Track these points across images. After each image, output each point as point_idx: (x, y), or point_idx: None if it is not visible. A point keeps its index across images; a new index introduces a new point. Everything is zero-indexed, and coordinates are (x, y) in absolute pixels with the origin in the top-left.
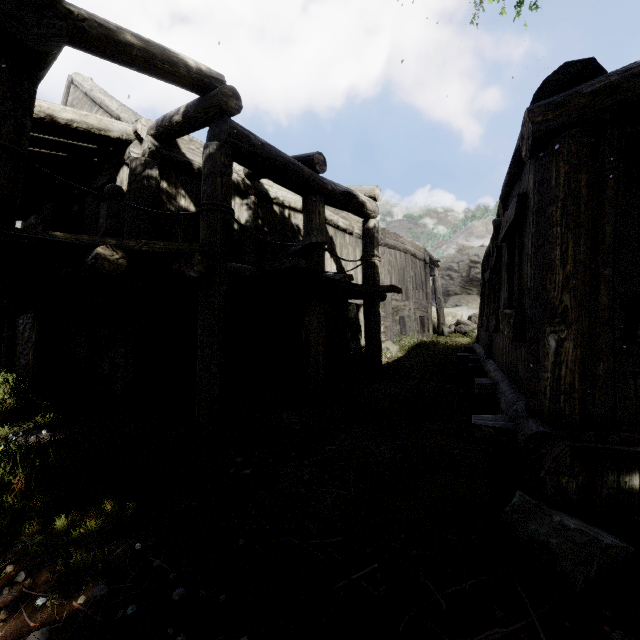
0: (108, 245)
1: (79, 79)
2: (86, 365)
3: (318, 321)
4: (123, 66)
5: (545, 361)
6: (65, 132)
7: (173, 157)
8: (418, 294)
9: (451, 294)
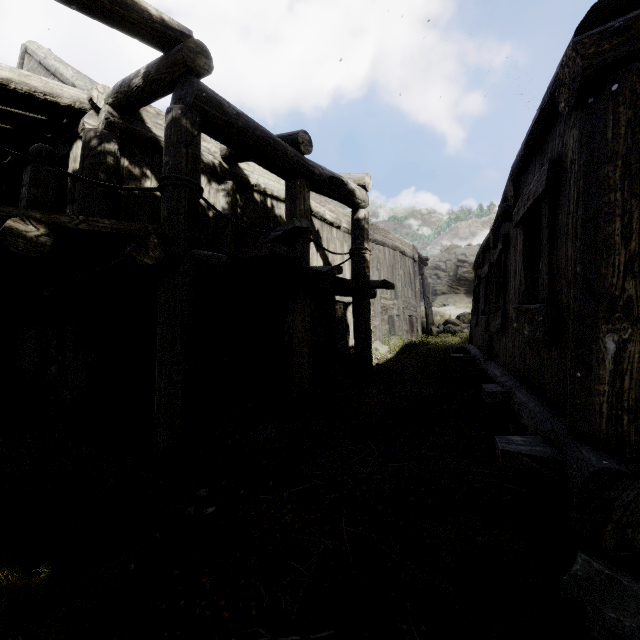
0: (24, 217)
1: (33, 47)
2: (35, 370)
3: (303, 319)
4: (60, 2)
5: (600, 369)
6: (0, 94)
7: (136, 131)
8: (407, 293)
9: (438, 293)
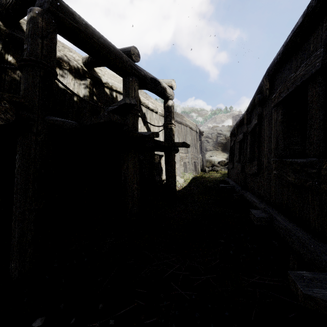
0: None
1: None
2: None
3: (133, 166)
4: None
5: None
6: None
7: (17, 37)
8: (193, 150)
9: (208, 150)
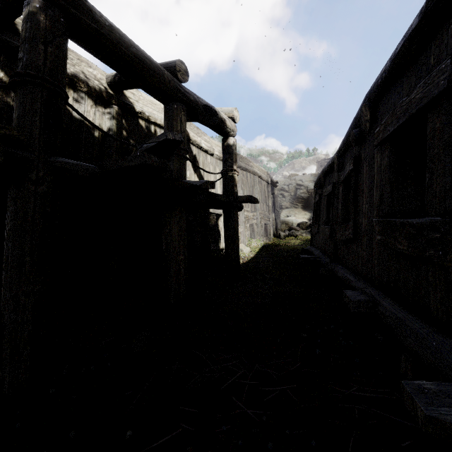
0: None
1: None
2: None
3: (179, 230)
4: None
5: None
6: None
7: (11, 44)
8: (263, 207)
9: (283, 208)
